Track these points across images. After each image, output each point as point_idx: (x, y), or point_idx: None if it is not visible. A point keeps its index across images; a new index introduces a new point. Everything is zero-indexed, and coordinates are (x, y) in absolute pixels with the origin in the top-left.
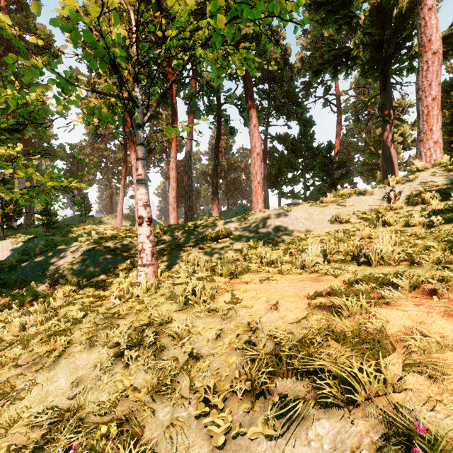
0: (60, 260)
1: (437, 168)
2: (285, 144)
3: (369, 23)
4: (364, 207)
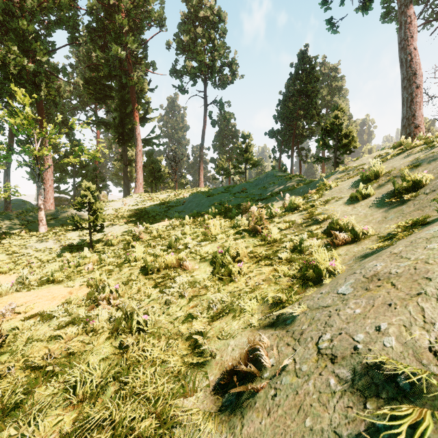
0: None
1: (139, 195)
2: (53, 148)
3: (118, 124)
4: (116, 207)
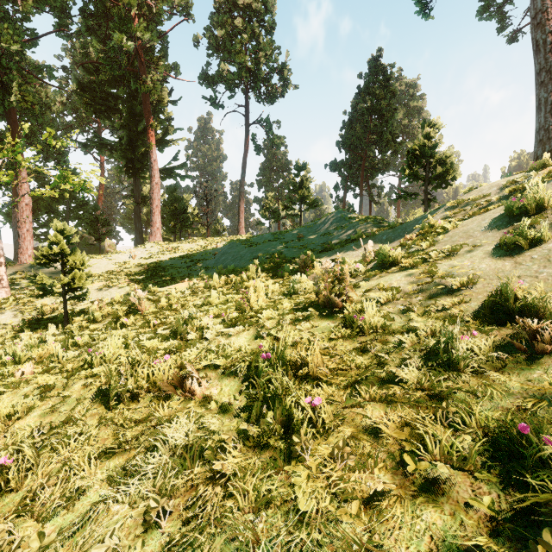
0: None
1: (155, 244)
2: (39, 180)
3: (125, 147)
4: (121, 260)
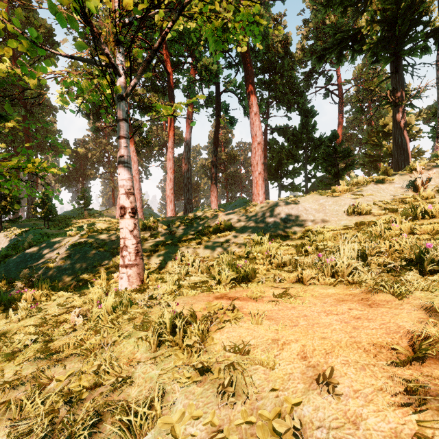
0: (46, 256)
1: None
2: (285, 136)
3: None
4: (385, 196)
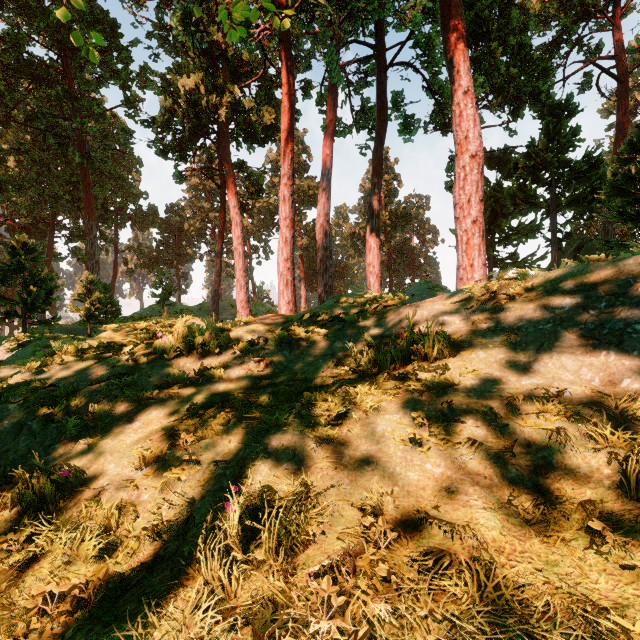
0: None
1: None
2: (502, 169)
3: None
4: None
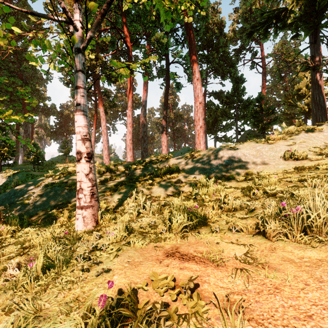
0: (25, 194)
1: None
2: (220, 99)
3: None
4: (317, 143)
